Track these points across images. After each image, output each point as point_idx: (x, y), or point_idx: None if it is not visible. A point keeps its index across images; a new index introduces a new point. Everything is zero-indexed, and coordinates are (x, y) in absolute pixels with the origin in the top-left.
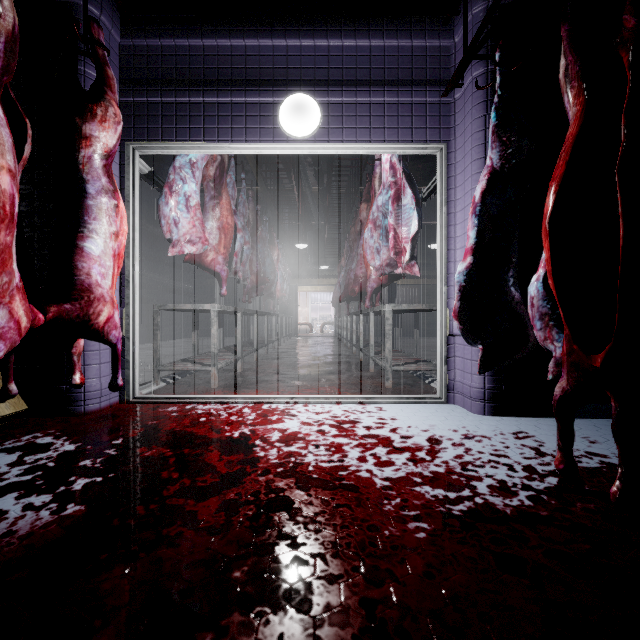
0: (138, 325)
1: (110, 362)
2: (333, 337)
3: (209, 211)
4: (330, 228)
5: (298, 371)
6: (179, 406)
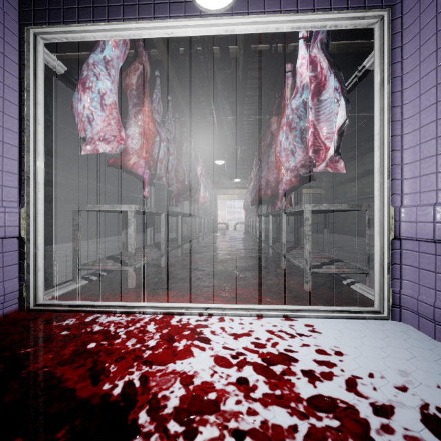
0: (42, 226)
1: (3, 267)
2: (244, 233)
3: (132, 118)
4: (242, 148)
5: (215, 267)
6: (79, 317)
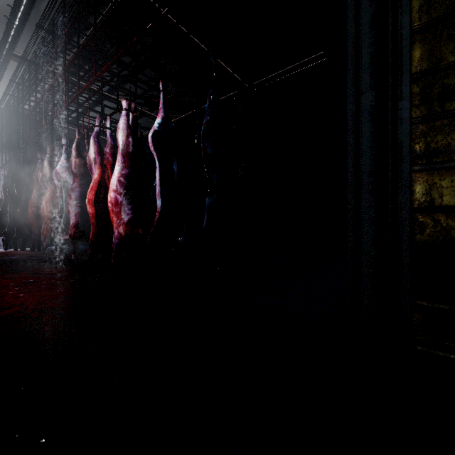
0: None
1: None
2: None
3: None
4: None
5: None
6: None
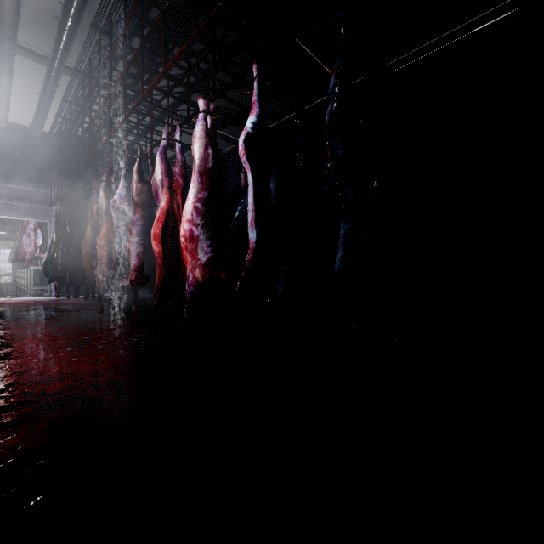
0: None
1: None
2: (11, 285)
3: None
4: None
5: None
6: None
